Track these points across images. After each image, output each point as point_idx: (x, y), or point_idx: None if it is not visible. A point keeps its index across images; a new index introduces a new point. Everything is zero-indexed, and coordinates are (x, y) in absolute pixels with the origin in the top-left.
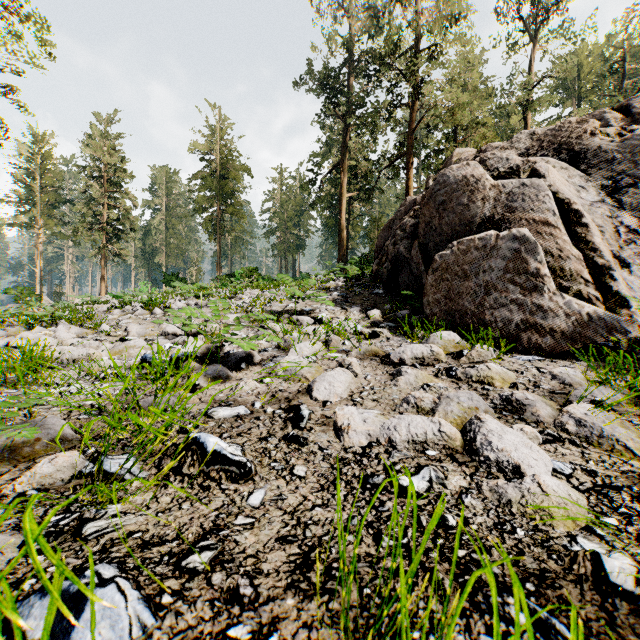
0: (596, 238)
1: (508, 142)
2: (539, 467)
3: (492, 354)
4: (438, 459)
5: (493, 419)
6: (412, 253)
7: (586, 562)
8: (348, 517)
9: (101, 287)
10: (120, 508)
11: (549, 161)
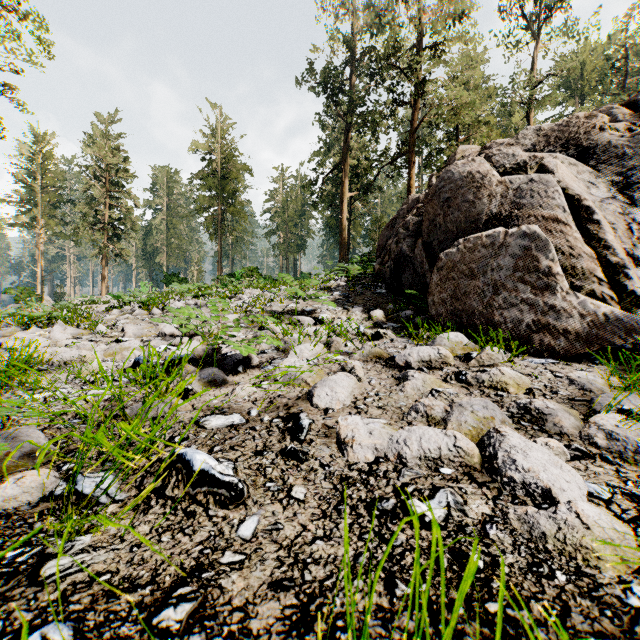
0: (608, 235)
1: (513, 138)
2: (572, 491)
3: (503, 357)
4: (454, 479)
5: (514, 432)
6: (416, 252)
7: None
8: (354, 554)
9: (102, 287)
10: (90, 540)
11: (557, 157)
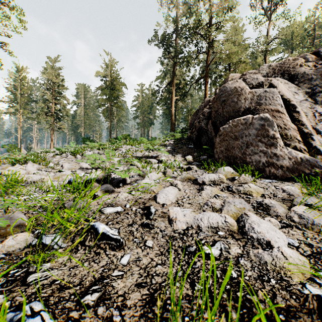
0: (303, 119)
1: (257, 70)
2: (281, 242)
3: (250, 179)
4: (224, 237)
5: (254, 215)
6: (208, 127)
7: (313, 301)
8: (176, 271)
9: (51, 144)
10: (49, 265)
11: (278, 79)
